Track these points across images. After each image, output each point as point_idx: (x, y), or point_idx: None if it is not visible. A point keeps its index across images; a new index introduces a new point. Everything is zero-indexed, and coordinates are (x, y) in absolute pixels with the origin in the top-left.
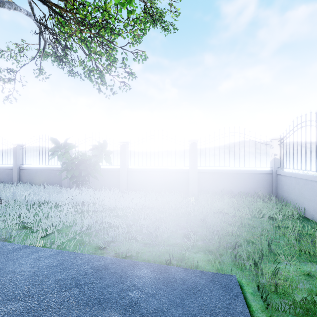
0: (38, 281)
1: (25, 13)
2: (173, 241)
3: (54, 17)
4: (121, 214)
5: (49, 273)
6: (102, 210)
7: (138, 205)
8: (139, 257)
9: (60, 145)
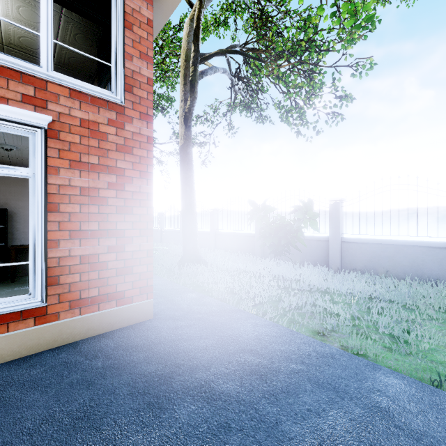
0: (263, 345)
1: (221, 71)
2: (442, 359)
3: (248, 63)
4: (338, 300)
5: (270, 341)
6: (309, 290)
7: (363, 292)
8: (380, 361)
9: (257, 208)
